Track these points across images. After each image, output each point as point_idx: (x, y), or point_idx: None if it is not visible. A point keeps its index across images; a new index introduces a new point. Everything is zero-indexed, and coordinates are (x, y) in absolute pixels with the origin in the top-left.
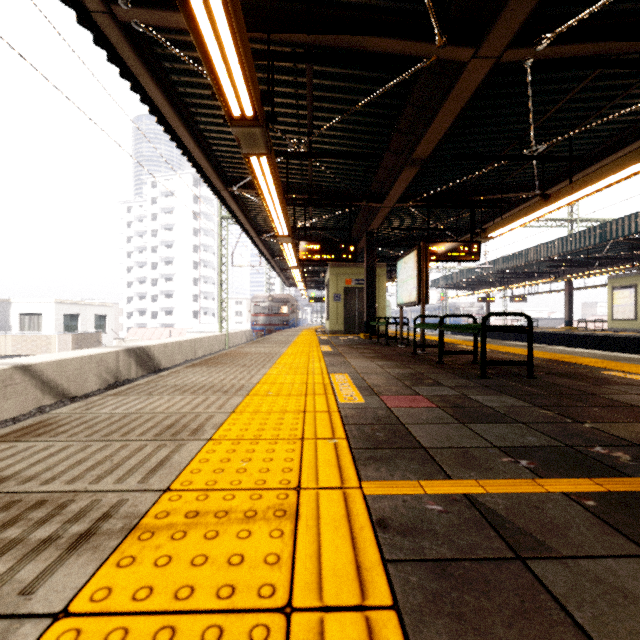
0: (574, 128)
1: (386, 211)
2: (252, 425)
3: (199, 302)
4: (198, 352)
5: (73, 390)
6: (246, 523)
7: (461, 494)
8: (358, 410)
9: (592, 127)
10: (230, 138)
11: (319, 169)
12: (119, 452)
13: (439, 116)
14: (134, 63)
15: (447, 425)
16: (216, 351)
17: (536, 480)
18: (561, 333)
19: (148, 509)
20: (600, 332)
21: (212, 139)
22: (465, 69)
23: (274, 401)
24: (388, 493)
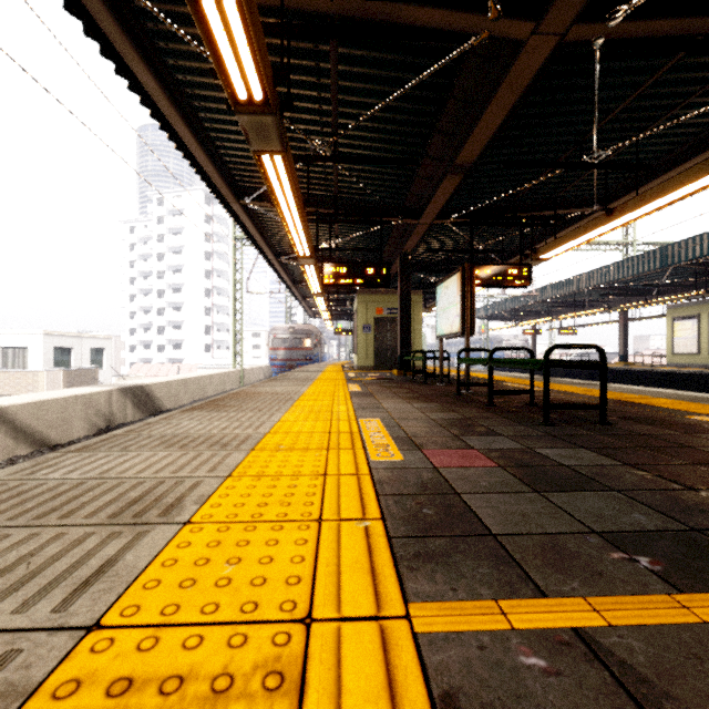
0: (642, 131)
1: (423, 229)
2: (252, 497)
3: (212, 334)
4: (208, 391)
5: (54, 437)
6: (211, 708)
7: (569, 629)
8: (396, 472)
9: (662, 131)
10: (241, 139)
11: (346, 178)
12: (46, 547)
13: (489, 111)
14: (118, 38)
15: (518, 495)
16: (229, 390)
17: (675, 596)
18: (616, 369)
19: (47, 674)
20: (659, 368)
21: (220, 141)
22: (522, 49)
23: (286, 459)
24: (452, 629)
